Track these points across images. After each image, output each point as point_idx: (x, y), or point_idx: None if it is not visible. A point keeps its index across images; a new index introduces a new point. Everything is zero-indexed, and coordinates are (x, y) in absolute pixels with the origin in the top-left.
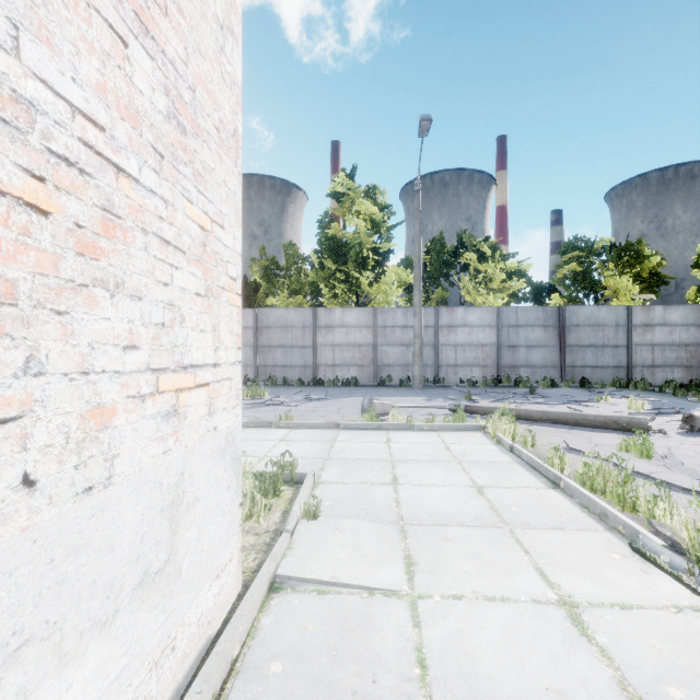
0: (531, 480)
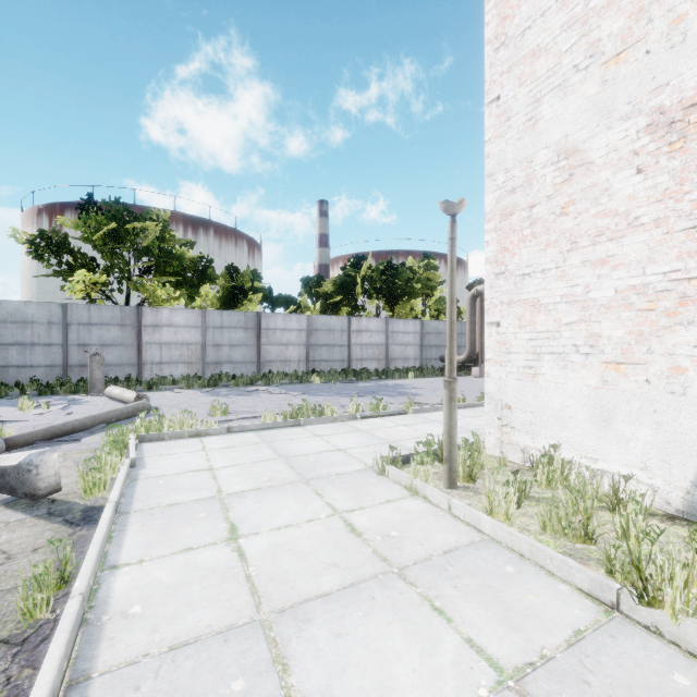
0: (293, 429)
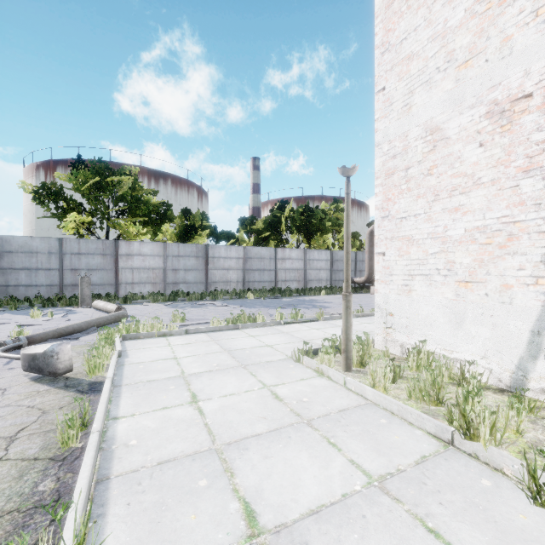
0: (234, 331)
